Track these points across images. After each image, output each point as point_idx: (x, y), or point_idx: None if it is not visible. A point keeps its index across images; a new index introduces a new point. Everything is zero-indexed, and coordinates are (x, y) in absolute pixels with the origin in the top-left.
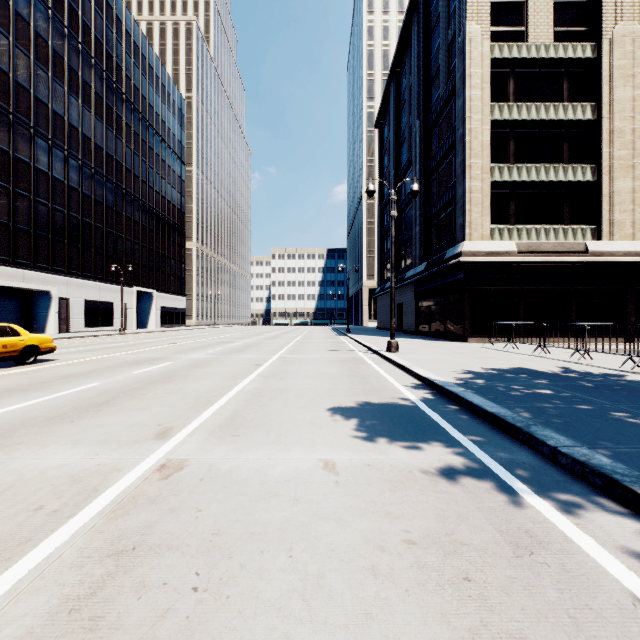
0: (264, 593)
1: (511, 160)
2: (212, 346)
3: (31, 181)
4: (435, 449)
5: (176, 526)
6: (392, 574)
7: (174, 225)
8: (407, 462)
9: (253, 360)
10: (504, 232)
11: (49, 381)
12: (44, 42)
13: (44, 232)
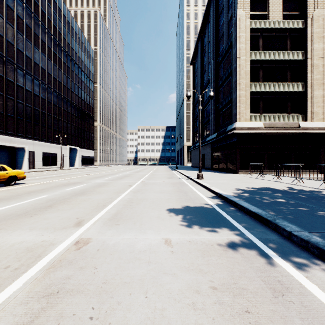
0: (131, 321)
1: (260, 80)
2: (107, 176)
3: (14, 91)
4: (225, 232)
5: (82, 278)
6: (204, 308)
7: (88, 114)
8: (210, 240)
9: (128, 183)
10: (257, 117)
11: (21, 194)
12: (21, 20)
13: (21, 117)
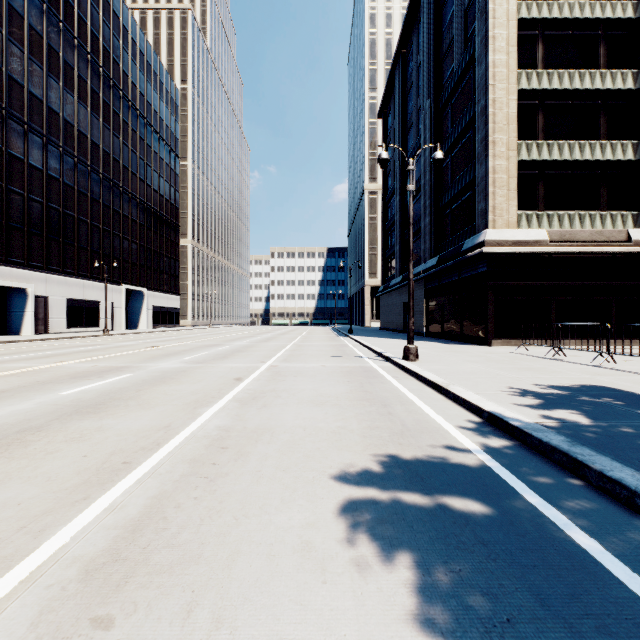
0: None
1: (540, 136)
2: (194, 350)
3: (3, 168)
4: None
5: None
6: None
7: (167, 221)
8: None
9: (235, 371)
10: (532, 219)
11: None
12: (19, 16)
13: (19, 224)
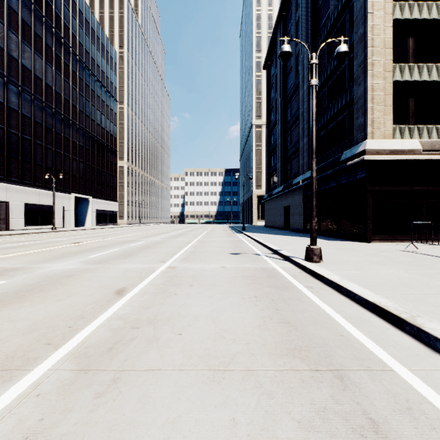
0: None
1: (410, 60)
2: (108, 247)
3: None
4: None
5: None
6: None
7: (108, 147)
8: None
9: (125, 276)
10: (405, 131)
11: None
12: None
13: None
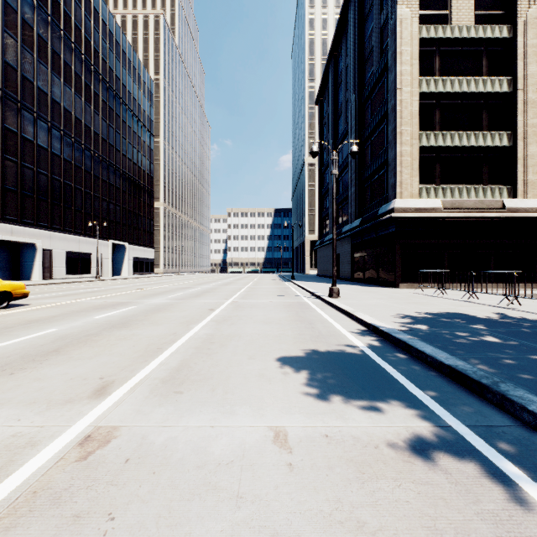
0: None
1: (437, 128)
2: (173, 291)
3: (18, 148)
4: (397, 412)
5: None
6: None
7: (144, 187)
8: (370, 431)
9: (208, 305)
10: (431, 191)
11: (11, 326)
12: (30, 28)
13: (30, 192)
